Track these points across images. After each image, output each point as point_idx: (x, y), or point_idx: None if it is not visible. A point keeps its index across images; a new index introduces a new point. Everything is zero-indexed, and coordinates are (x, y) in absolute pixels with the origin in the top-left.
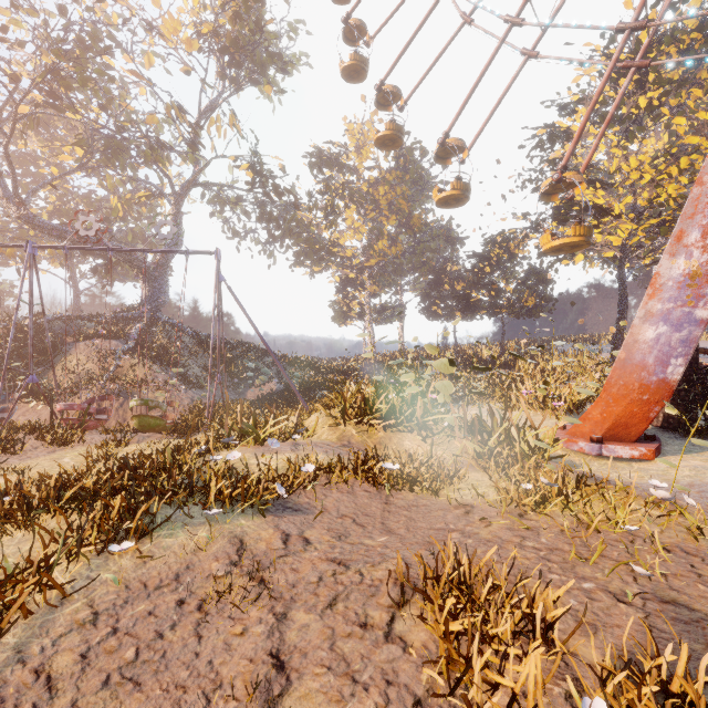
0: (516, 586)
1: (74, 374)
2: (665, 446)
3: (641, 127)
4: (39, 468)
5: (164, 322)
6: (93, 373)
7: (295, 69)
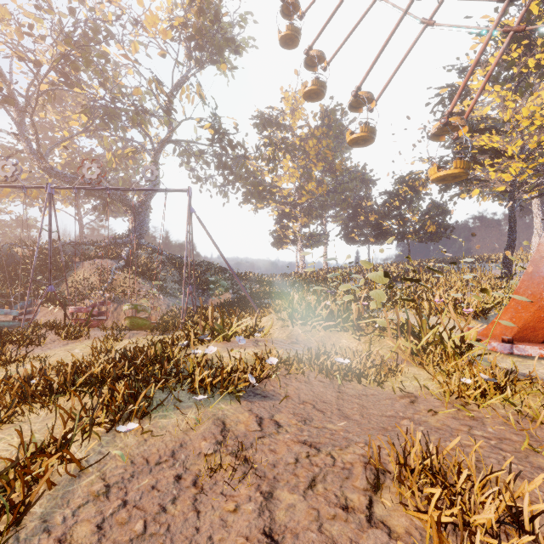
0: (488, 477)
1: (81, 285)
2: None
3: (529, 83)
4: (56, 357)
5: (146, 246)
6: (94, 285)
7: (245, 50)
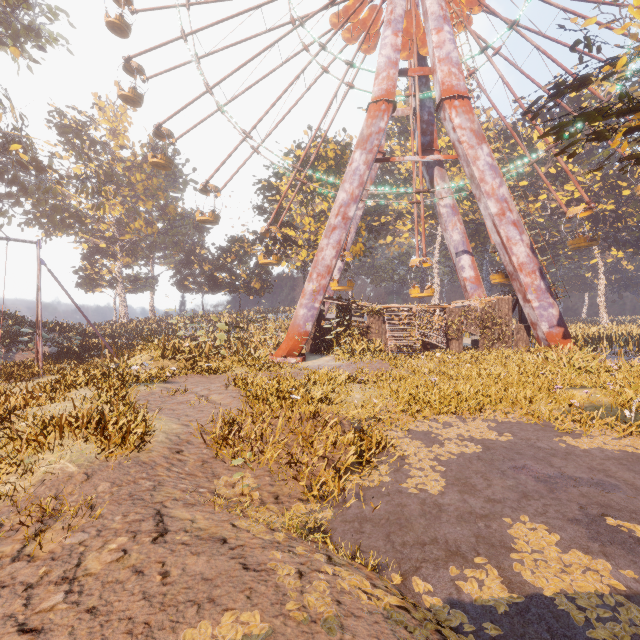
0: (255, 377)
1: None
2: (309, 358)
3: (311, 199)
4: None
5: None
6: None
7: (52, 46)
